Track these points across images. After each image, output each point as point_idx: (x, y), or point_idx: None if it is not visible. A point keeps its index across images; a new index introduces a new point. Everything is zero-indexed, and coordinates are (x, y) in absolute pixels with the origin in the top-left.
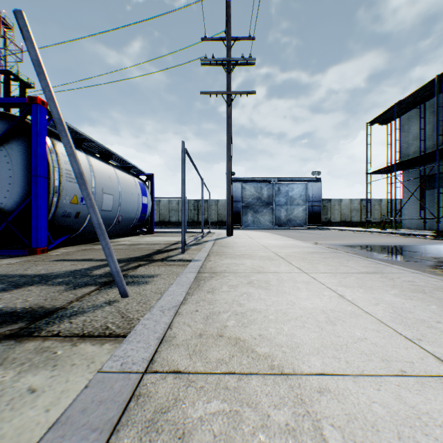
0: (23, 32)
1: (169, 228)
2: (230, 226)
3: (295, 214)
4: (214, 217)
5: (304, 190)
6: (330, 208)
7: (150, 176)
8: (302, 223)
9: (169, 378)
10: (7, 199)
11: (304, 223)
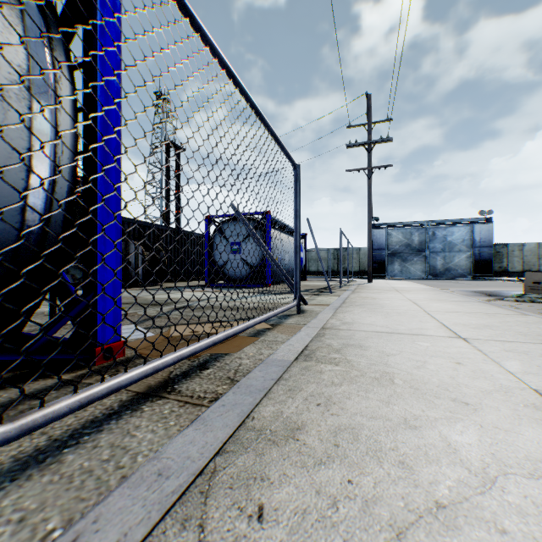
0: (308, 223)
1: (315, 277)
2: (370, 275)
3: (455, 262)
4: (356, 266)
5: (467, 233)
6: (506, 255)
7: (304, 236)
8: (465, 273)
9: (352, 298)
10: (254, 260)
11: (467, 273)
